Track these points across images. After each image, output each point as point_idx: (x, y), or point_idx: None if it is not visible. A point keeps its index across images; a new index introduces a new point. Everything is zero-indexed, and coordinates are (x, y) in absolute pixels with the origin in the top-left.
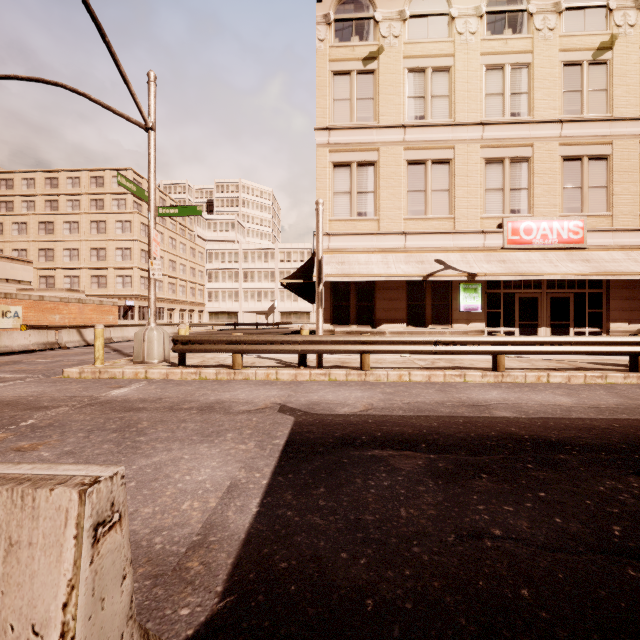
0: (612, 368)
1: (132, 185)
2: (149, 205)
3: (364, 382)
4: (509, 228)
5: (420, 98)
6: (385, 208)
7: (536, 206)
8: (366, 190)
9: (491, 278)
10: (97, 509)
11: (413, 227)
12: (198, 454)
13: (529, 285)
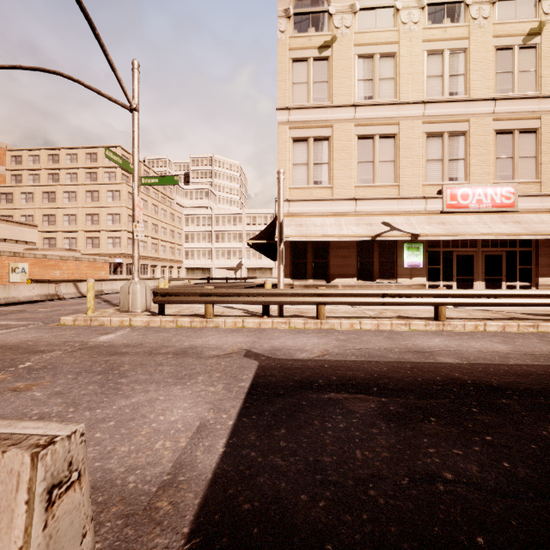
0: (542, 318)
1: (118, 158)
2: (133, 176)
3: (320, 330)
4: (448, 194)
5: (369, 81)
6: (338, 177)
7: (472, 174)
8: (321, 162)
9: (432, 238)
10: (52, 471)
11: (362, 194)
12: (172, 395)
13: (466, 244)
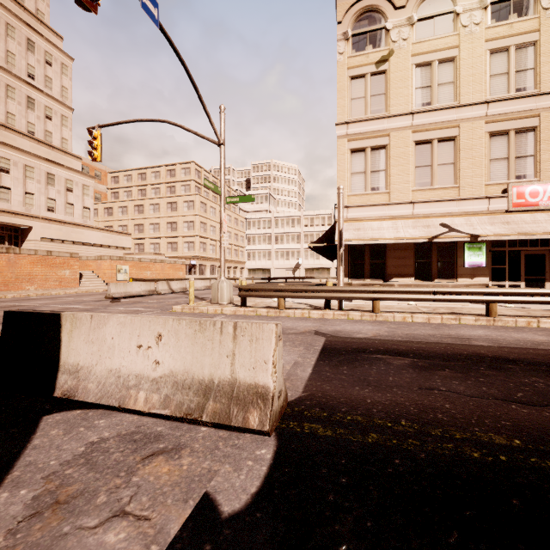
0: None
1: (212, 185)
2: (221, 196)
3: (374, 321)
4: (514, 192)
5: (427, 87)
6: (395, 183)
7: (543, 171)
8: (378, 169)
9: (493, 238)
10: (279, 331)
11: (420, 197)
12: None
13: (536, 243)
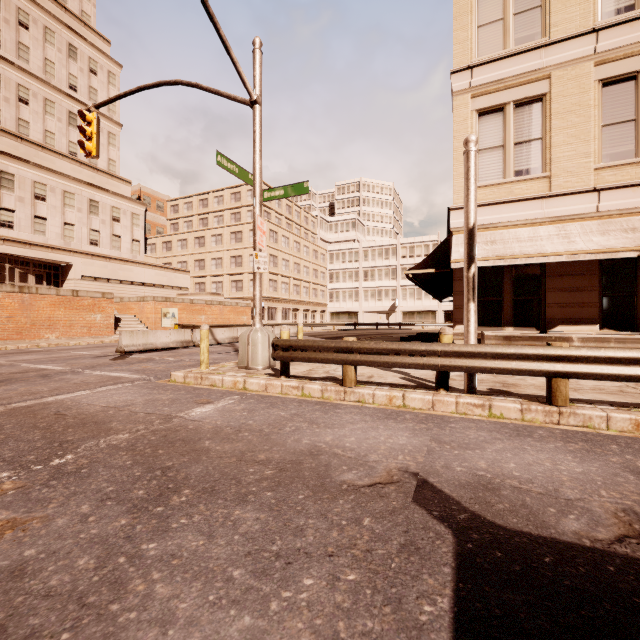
0: None
1: (234, 167)
2: (254, 190)
3: (565, 431)
4: None
5: None
6: (561, 158)
7: None
8: (528, 138)
9: None
10: None
11: (612, 179)
12: None
13: None
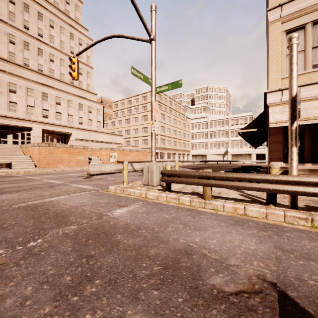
0: None
1: (140, 75)
2: (151, 87)
3: None
4: None
5: None
6: None
7: None
8: None
9: None
10: None
11: None
12: None
13: None
